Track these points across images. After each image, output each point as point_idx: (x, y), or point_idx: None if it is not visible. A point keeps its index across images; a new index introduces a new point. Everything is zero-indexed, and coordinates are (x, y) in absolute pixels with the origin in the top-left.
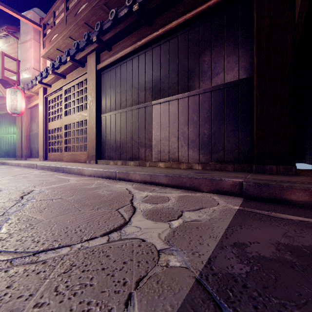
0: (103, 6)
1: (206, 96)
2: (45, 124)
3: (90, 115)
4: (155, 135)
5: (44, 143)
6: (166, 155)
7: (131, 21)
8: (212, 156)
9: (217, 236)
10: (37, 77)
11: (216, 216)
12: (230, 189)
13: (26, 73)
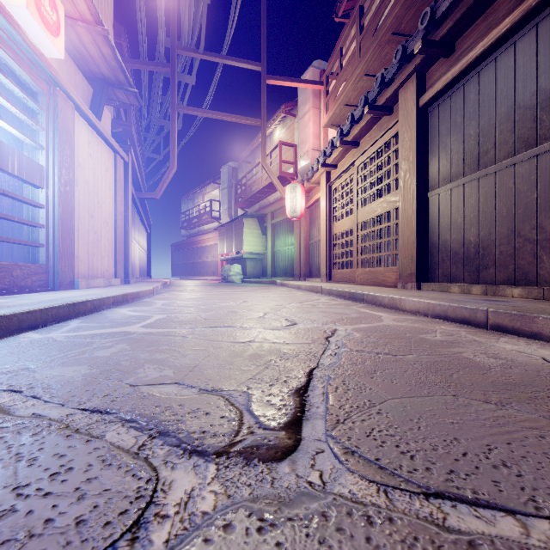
0: None
1: None
2: (329, 227)
3: (405, 198)
4: None
5: (327, 255)
6: None
7: None
8: None
9: None
10: (319, 159)
11: None
12: None
13: (304, 160)
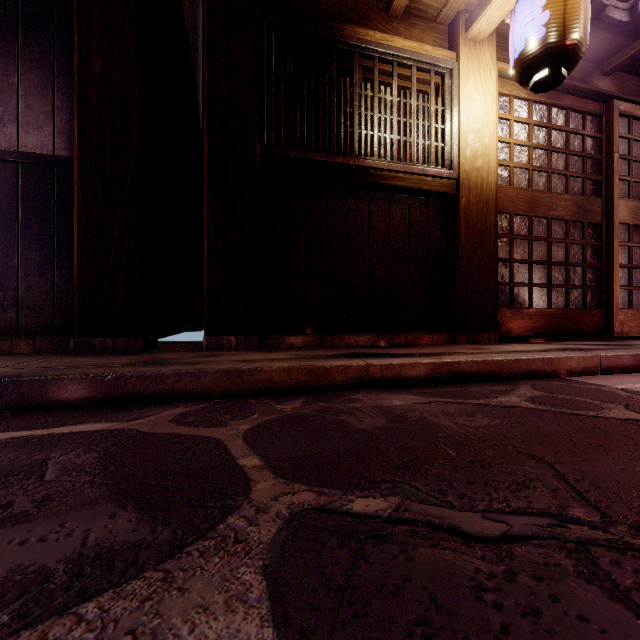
0: None
1: None
2: None
3: None
4: None
5: None
6: None
7: None
8: None
9: None
10: None
11: None
12: None
13: None
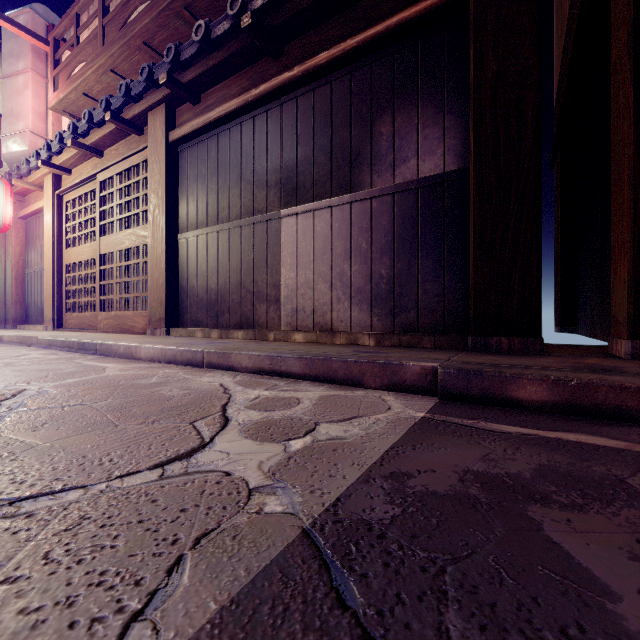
0: (182, 11)
1: (385, 202)
2: (58, 252)
3: (154, 235)
4: (286, 277)
5: (55, 292)
6: (309, 317)
7: (238, 47)
8: (396, 319)
9: (365, 462)
10: (39, 152)
11: (377, 430)
12: (417, 382)
13: (16, 143)
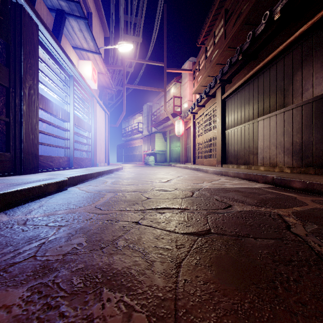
0: (227, 49)
1: (298, 110)
2: (194, 140)
3: (218, 132)
4: (260, 145)
5: (193, 152)
6: (268, 160)
7: (240, 63)
8: (303, 161)
9: (223, 187)
10: (189, 109)
11: (236, 186)
12: (271, 181)
13: (185, 105)
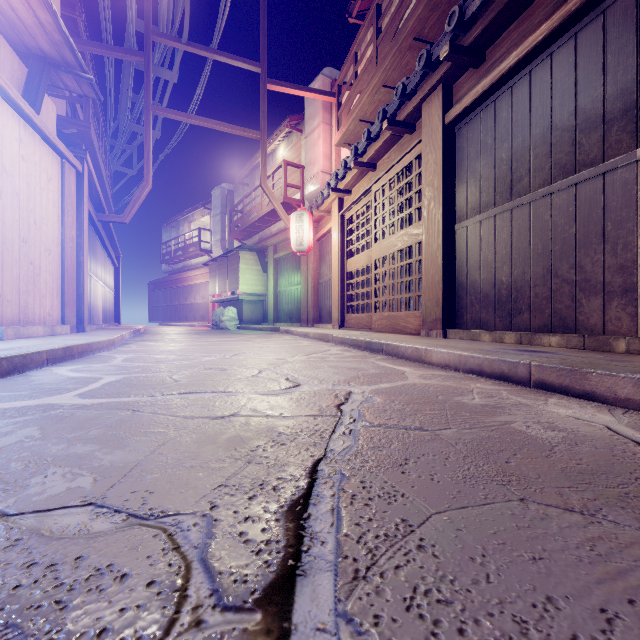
0: None
1: None
2: (341, 263)
3: (429, 230)
4: None
5: (339, 297)
6: None
7: None
8: None
9: None
10: (329, 183)
11: None
12: None
13: (313, 184)
